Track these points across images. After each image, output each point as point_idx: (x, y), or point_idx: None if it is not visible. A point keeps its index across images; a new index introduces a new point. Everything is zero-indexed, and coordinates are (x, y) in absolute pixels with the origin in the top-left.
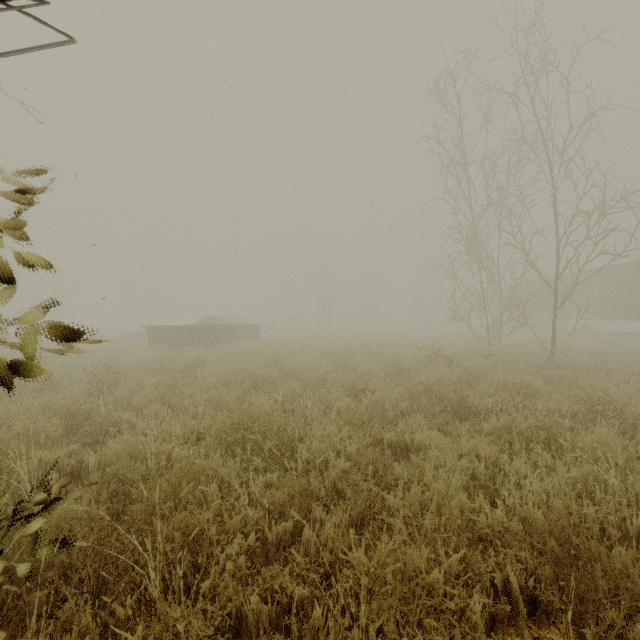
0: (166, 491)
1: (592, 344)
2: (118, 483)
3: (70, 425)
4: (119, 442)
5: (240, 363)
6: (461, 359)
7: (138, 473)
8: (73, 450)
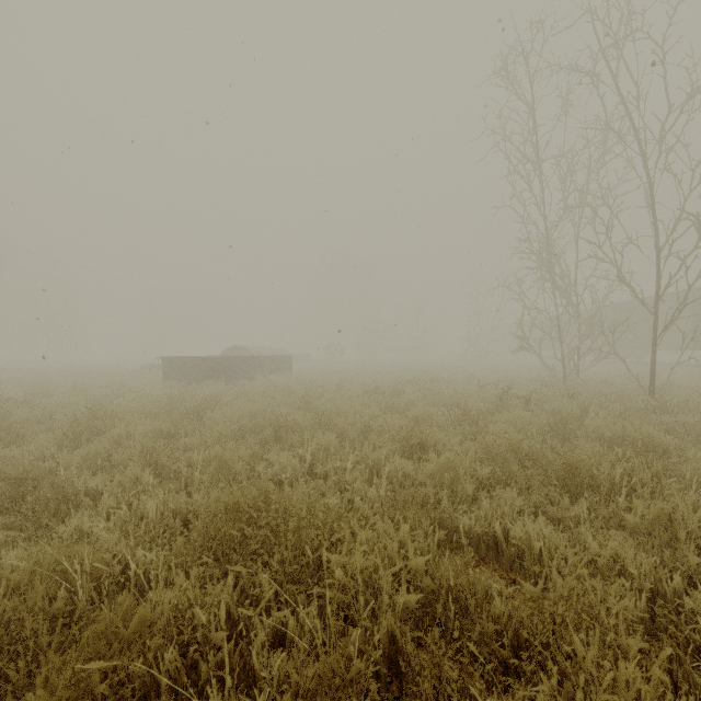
0: None
1: (693, 379)
2: (7, 638)
3: (10, 498)
4: (66, 530)
5: (263, 404)
6: (539, 399)
7: (51, 613)
8: None
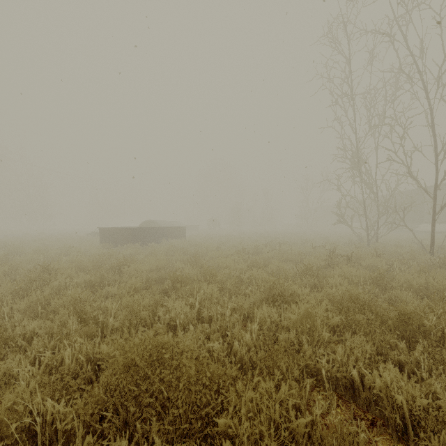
0: None
1: None
2: None
3: None
4: None
5: (165, 261)
6: (357, 257)
7: None
8: None
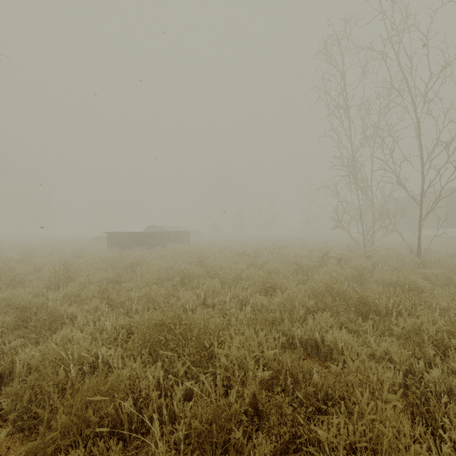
0: (65, 425)
1: (446, 247)
2: (33, 395)
3: (20, 319)
4: (57, 338)
5: (172, 262)
6: (347, 259)
7: (57, 382)
8: (16, 345)
